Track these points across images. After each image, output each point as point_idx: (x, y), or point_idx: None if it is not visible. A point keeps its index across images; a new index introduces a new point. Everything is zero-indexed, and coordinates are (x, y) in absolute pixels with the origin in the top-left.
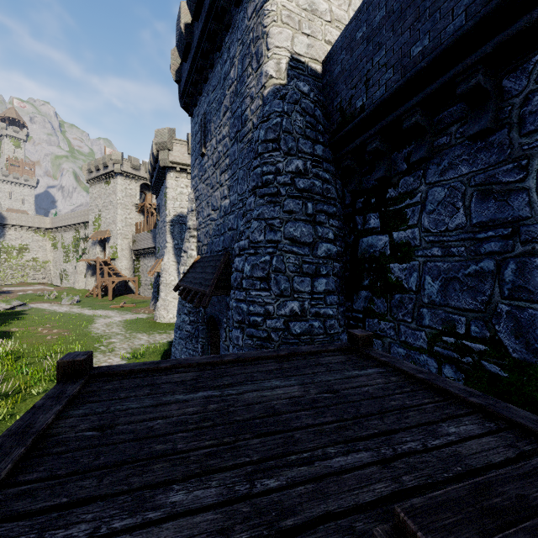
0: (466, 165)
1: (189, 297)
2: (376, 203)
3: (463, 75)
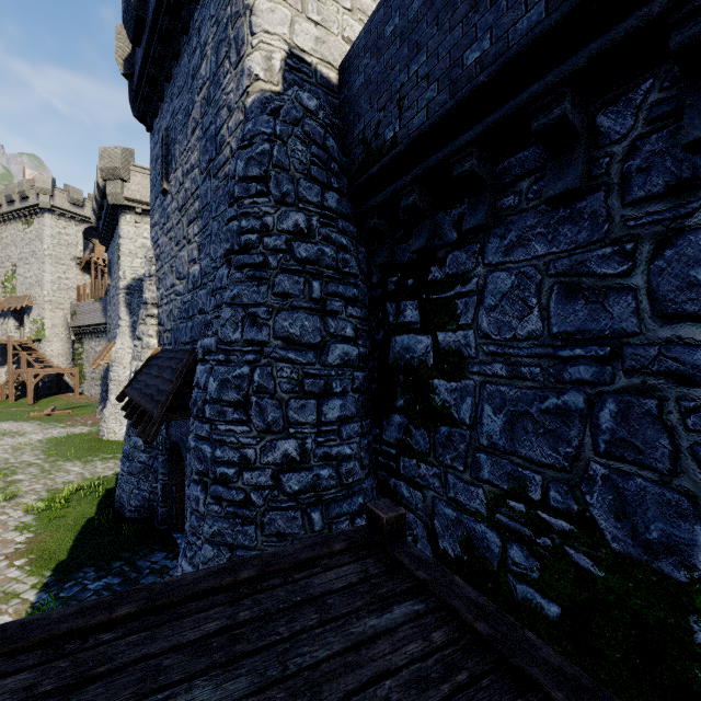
0: (543, 242)
1: (133, 417)
2: (414, 287)
3: (542, 100)
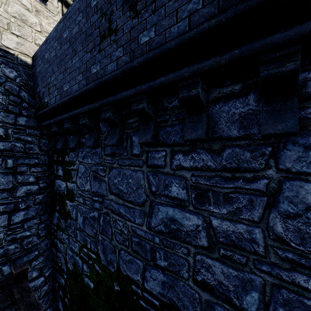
0: (90, 158)
1: None
2: (61, 161)
3: (81, 115)
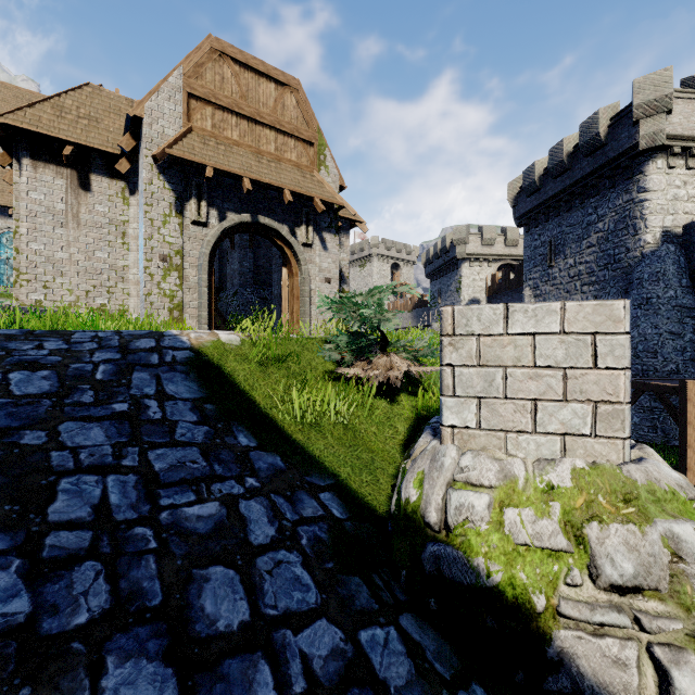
0: None
1: None
2: None
3: None
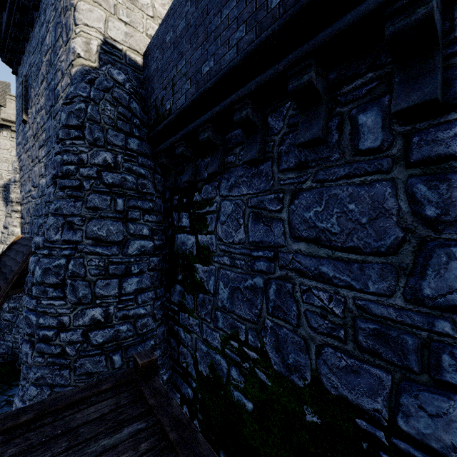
0: (246, 186)
1: None
2: (186, 204)
3: (238, 104)
